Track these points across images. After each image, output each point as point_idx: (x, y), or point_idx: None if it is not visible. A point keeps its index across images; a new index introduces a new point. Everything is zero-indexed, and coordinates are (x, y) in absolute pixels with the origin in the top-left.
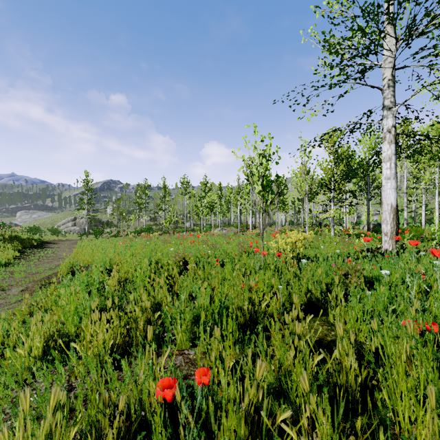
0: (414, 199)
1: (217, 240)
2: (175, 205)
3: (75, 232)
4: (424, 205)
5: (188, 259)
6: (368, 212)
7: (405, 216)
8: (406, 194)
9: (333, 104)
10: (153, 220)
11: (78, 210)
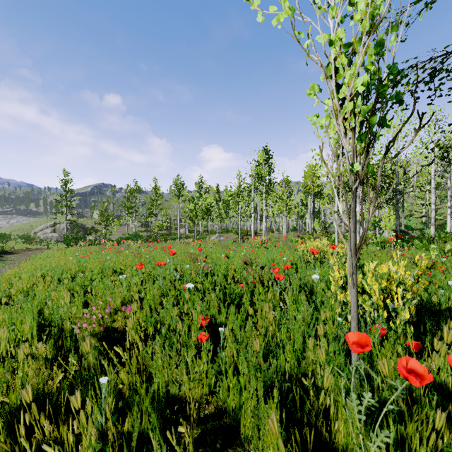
0: (427, 203)
1: (213, 252)
2: (168, 209)
3: (54, 239)
4: (450, 209)
5: (123, 324)
6: (397, 216)
7: (432, 220)
8: (434, 195)
9: (408, 24)
10: (144, 226)
11: (55, 214)
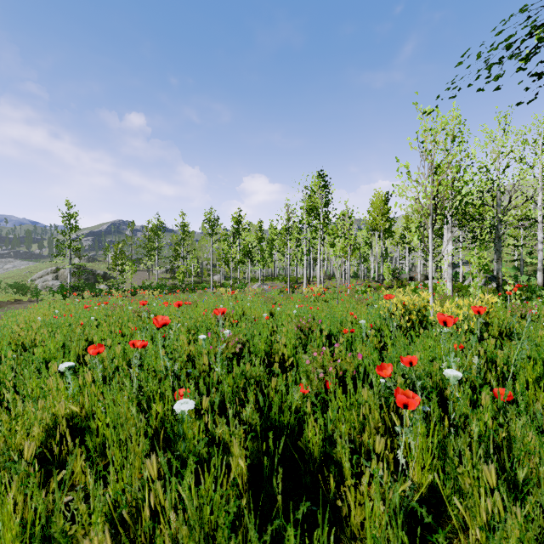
0: (522, 243)
1: (252, 307)
2: (200, 251)
3: (55, 289)
4: None
5: None
6: (499, 258)
7: (539, 264)
8: (541, 232)
9: None
10: (170, 271)
11: (56, 256)
